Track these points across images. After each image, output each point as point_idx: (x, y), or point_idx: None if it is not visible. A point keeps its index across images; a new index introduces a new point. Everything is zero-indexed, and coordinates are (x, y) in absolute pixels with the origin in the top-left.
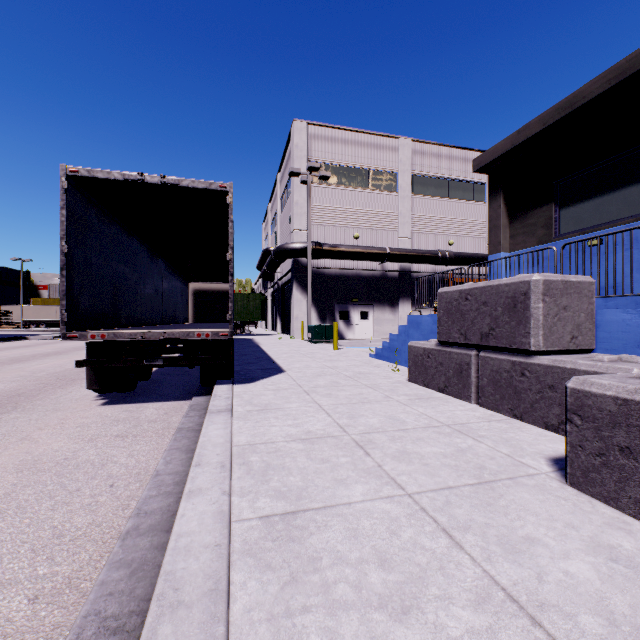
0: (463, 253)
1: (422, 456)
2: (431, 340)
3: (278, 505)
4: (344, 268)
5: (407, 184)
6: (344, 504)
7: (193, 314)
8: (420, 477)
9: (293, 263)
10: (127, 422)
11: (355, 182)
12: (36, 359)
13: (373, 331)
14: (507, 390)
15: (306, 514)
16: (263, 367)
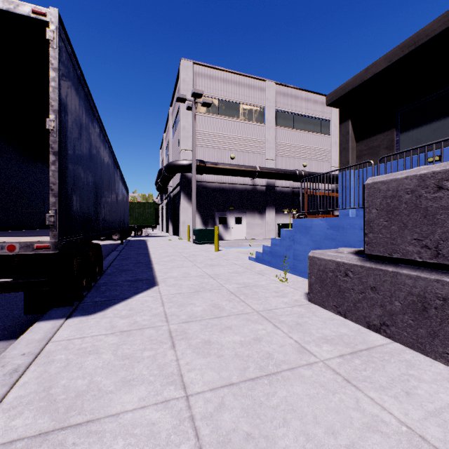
0: (314, 172)
1: None
2: (342, 250)
3: None
4: (223, 182)
5: (272, 117)
6: None
7: None
8: None
9: (181, 177)
10: None
11: (232, 113)
12: None
13: (246, 233)
14: None
15: None
16: (135, 277)
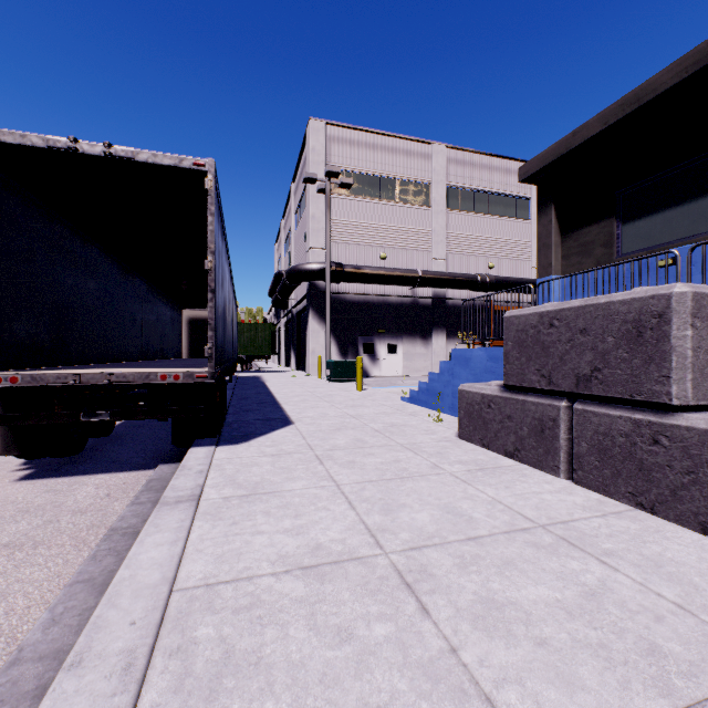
0: (505, 277)
1: (527, 614)
2: (491, 383)
3: None
4: (369, 294)
5: (441, 197)
6: None
7: (188, 347)
8: (545, 692)
9: (309, 287)
10: (39, 514)
11: (382, 194)
12: None
13: (402, 367)
14: (625, 464)
15: None
16: (265, 416)
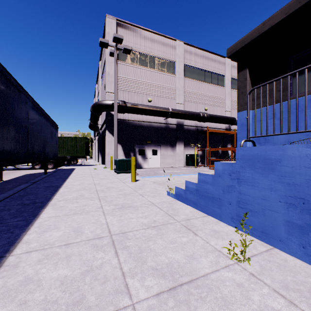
0: (214, 115)
1: None
2: None
3: None
4: (142, 121)
5: (181, 70)
6: None
7: None
8: None
9: (106, 115)
10: None
11: (149, 65)
12: None
13: (160, 162)
14: None
15: None
16: None
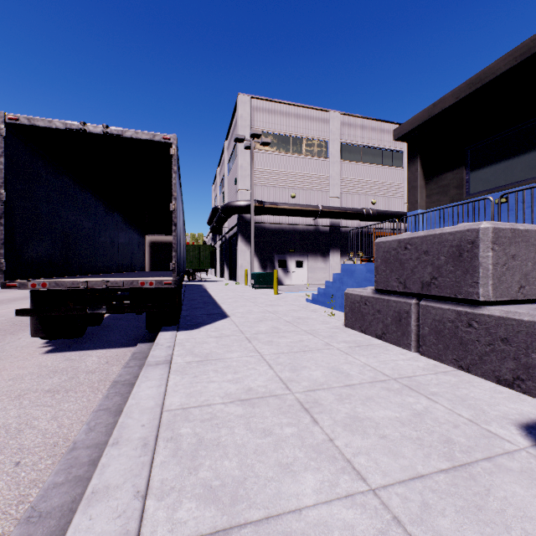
0: (384, 211)
1: (377, 424)
2: (367, 288)
3: (205, 515)
4: (282, 223)
5: (336, 151)
6: (292, 511)
7: (150, 263)
8: (381, 458)
9: (238, 218)
10: (64, 373)
11: (292, 149)
12: (1, 304)
13: (307, 278)
14: (451, 340)
15: (242, 534)
16: (209, 312)
